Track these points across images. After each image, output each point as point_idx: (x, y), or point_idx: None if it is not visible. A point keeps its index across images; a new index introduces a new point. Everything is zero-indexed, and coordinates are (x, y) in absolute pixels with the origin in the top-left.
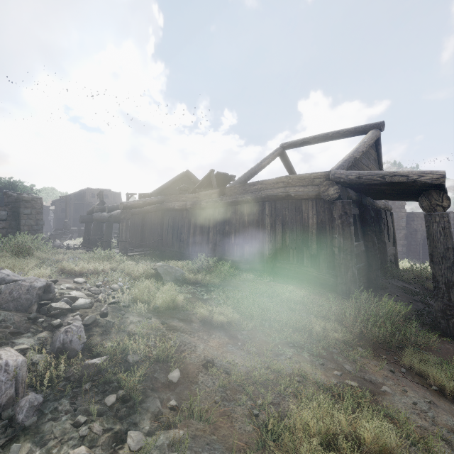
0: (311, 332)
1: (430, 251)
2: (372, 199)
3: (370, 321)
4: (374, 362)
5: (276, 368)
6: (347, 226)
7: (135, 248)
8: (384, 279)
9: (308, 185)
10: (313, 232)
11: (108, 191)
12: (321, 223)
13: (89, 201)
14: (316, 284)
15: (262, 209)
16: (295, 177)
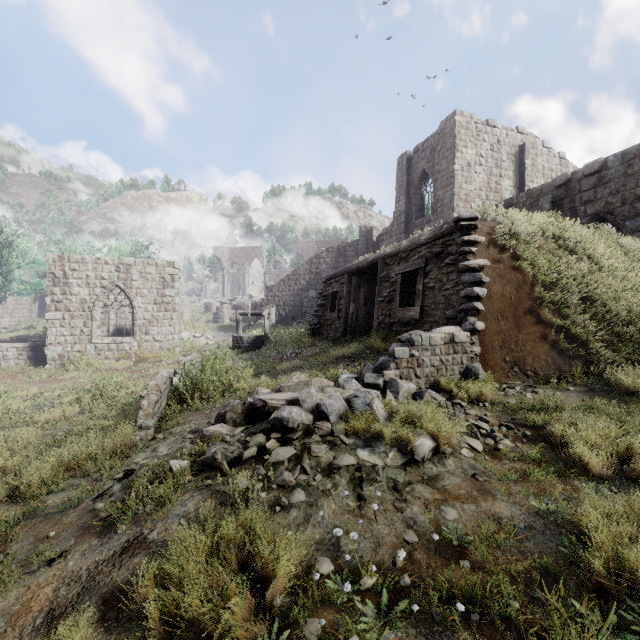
0: None
1: None
2: None
3: None
4: None
5: None
6: None
7: None
8: None
9: None
10: None
11: None
12: None
13: None
14: None
15: None
16: None
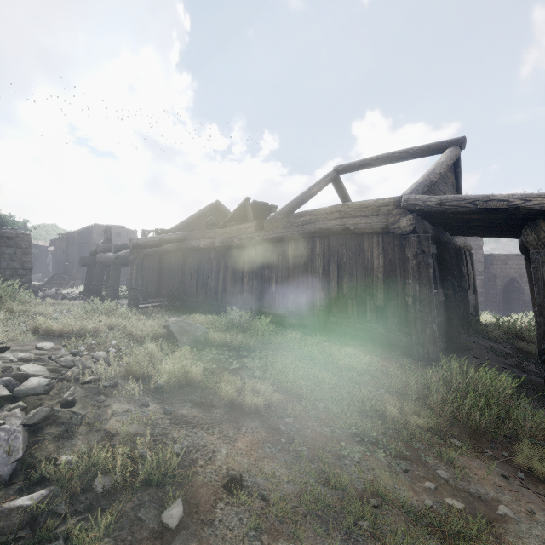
0: (384, 416)
1: (539, 301)
2: (451, 236)
3: (468, 401)
4: (478, 461)
5: (339, 483)
6: (424, 268)
7: (150, 298)
8: (467, 336)
9: (373, 215)
10: (379, 276)
11: (121, 228)
12: (390, 264)
13: (97, 240)
14: (383, 344)
15: (312, 247)
16: (355, 205)
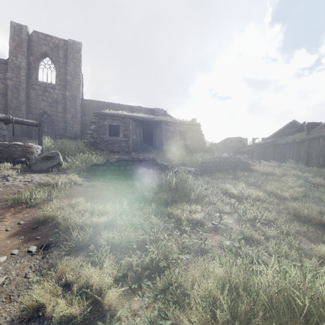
0: None
1: None
2: None
3: None
4: None
5: None
6: None
7: None
8: None
9: None
10: None
11: (239, 138)
12: None
13: (229, 145)
14: None
15: None
16: None
